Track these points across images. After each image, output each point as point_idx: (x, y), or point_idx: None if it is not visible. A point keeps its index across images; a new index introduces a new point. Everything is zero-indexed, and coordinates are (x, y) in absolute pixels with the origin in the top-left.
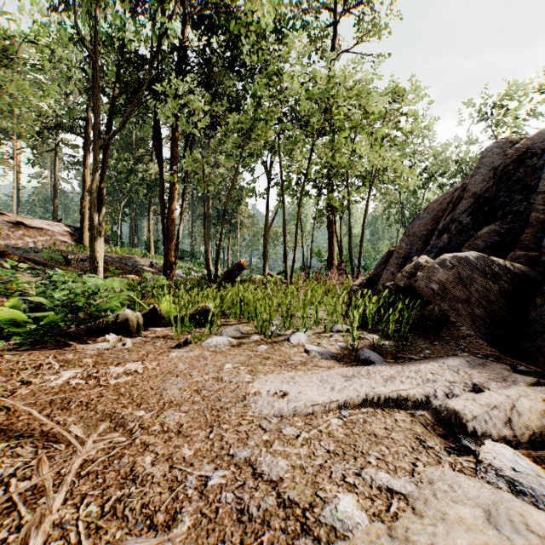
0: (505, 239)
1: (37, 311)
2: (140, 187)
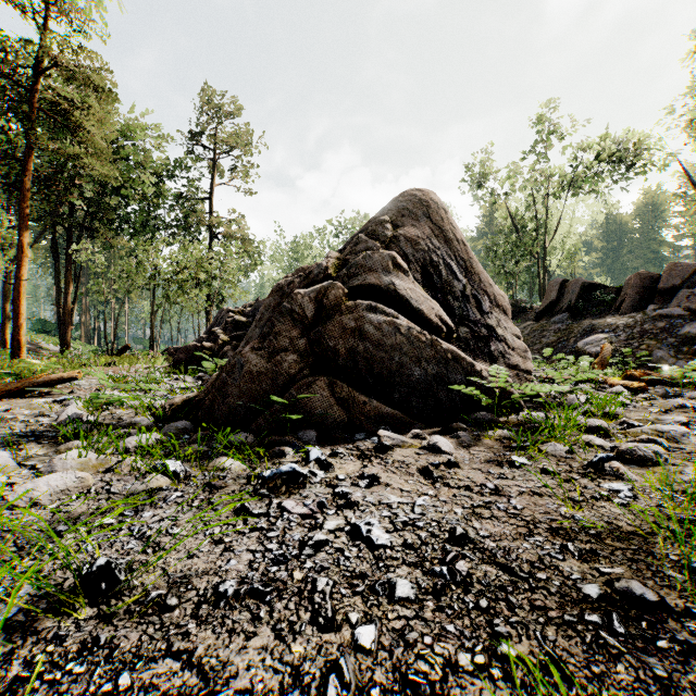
0: None
1: None
2: None
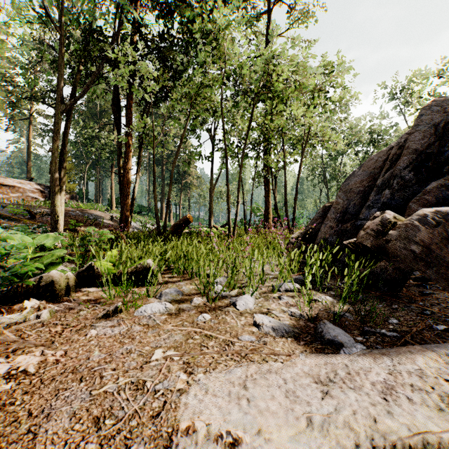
0: None
1: None
2: (102, 151)
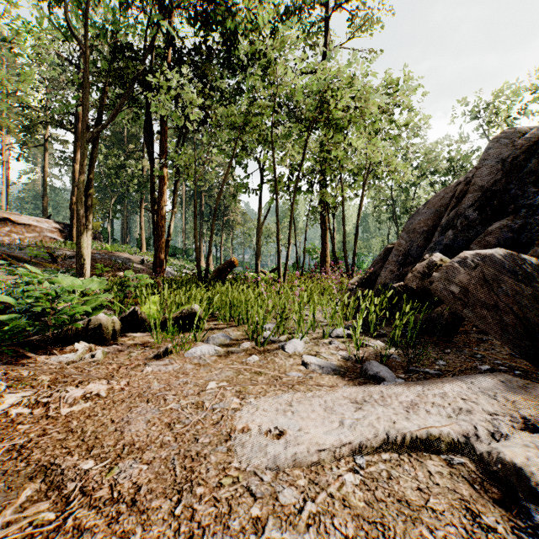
0: (519, 235)
1: (10, 312)
2: (131, 184)
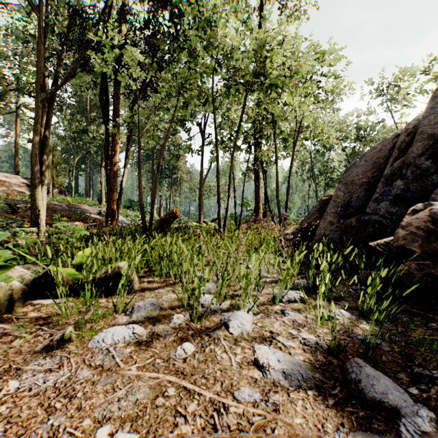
0: None
1: None
2: (92, 145)
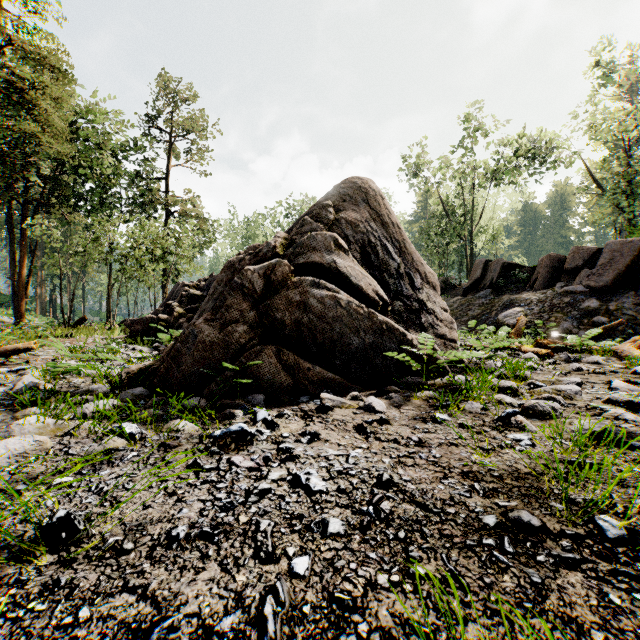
0: None
1: None
2: None
